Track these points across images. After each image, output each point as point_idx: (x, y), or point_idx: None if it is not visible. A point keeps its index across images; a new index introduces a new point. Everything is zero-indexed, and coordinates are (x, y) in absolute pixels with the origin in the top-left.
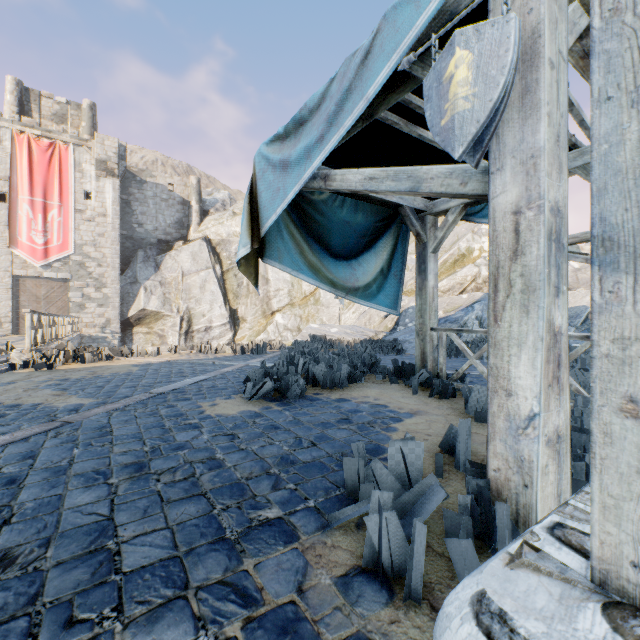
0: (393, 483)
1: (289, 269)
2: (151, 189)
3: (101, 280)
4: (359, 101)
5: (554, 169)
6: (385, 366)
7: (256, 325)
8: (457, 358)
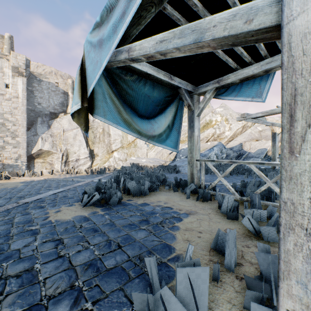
0: (181, 310)
1: (111, 122)
2: (46, 85)
3: (15, 133)
4: None
5: None
6: (170, 181)
7: (103, 158)
8: (207, 175)
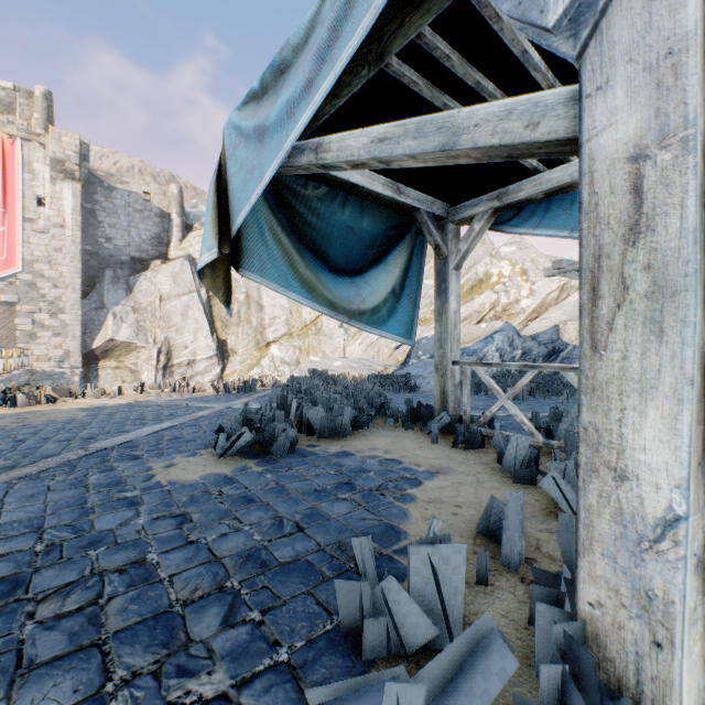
0: (418, 616)
1: (275, 285)
2: (122, 197)
3: (58, 304)
4: (363, 15)
5: (703, 80)
6: (397, 408)
7: (248, 358)
8: (478, 396)
